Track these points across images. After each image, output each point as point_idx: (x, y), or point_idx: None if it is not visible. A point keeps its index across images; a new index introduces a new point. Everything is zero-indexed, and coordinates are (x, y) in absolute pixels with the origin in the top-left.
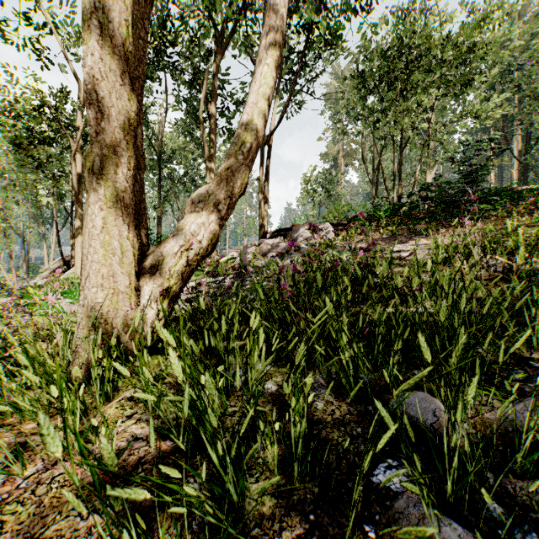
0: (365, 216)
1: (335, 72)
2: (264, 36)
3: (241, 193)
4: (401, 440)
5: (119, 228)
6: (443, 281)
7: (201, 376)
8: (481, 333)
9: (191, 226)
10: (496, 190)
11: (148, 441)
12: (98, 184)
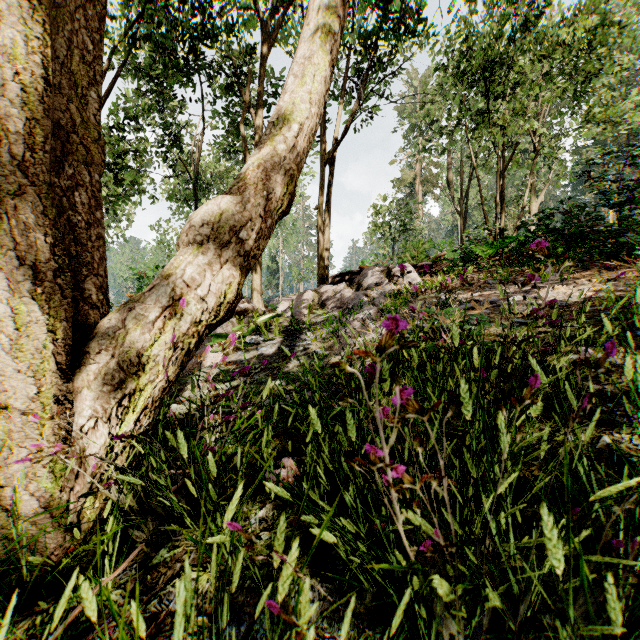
0: (453, 255)
1: (411, 79)
2: None
3: (282, 210)
4: None
5: (8, 275)
6: None
7: None
8: None
9: (186, 269)
10: None
11: None
12: None
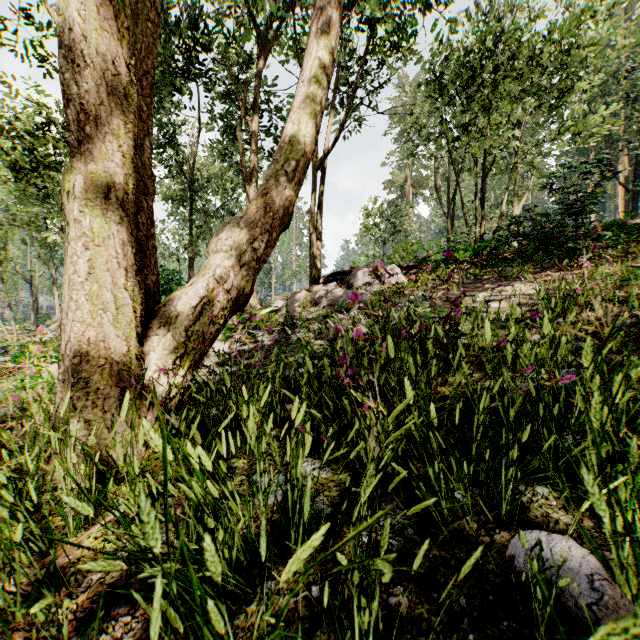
0: (439, 256)
1: (402, 83)
2: (315, 22)
3: (284, 226)
4: (536, 628)
5: (112, 274)
6: (583, 355)
7: (207, 519)
8: (634, 430)
9: (216, 270)
10: (605, 224)
11: (132, 604)
12: (80, 212)
